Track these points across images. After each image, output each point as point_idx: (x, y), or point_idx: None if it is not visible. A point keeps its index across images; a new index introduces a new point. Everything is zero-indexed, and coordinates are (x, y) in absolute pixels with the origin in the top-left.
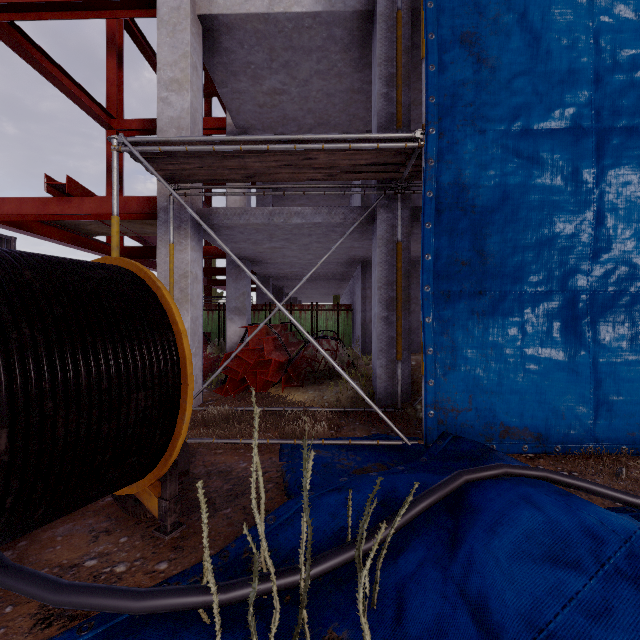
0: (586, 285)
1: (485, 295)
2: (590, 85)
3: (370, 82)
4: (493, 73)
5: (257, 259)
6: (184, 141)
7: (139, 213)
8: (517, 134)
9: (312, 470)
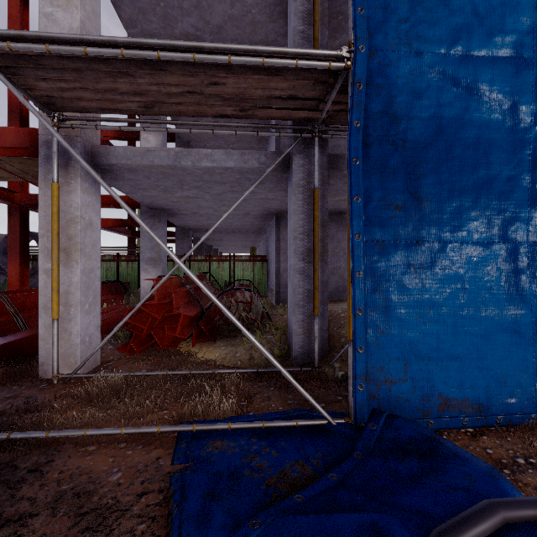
0: (527, 235)
1: (420, 245)
2: (531, 11)
3: (284, 35)
4: None
5: (172, 210)
6: (44, 38)
7: (18, 147)
8: (455, 60)
9: (208, 492)
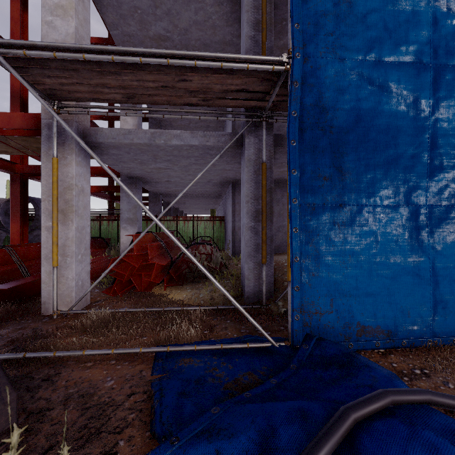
0: (426, 200)
1: (343, 208)
2: (429, 26)
3: (239, 36)
4: (350, 7)
5: (146, 178)
6: (52, 47)
7: (24, 129)
8: (370, 64)
9: (181, 392)
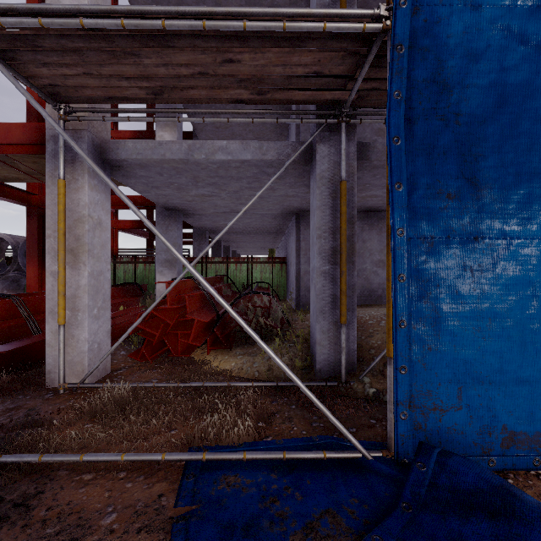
0: None
1: (478, 242)
2: None
3: None
4: None
5: (188, 209)
6: (37, 11)
7: (25, 143)
8: (523, 12)
9: None
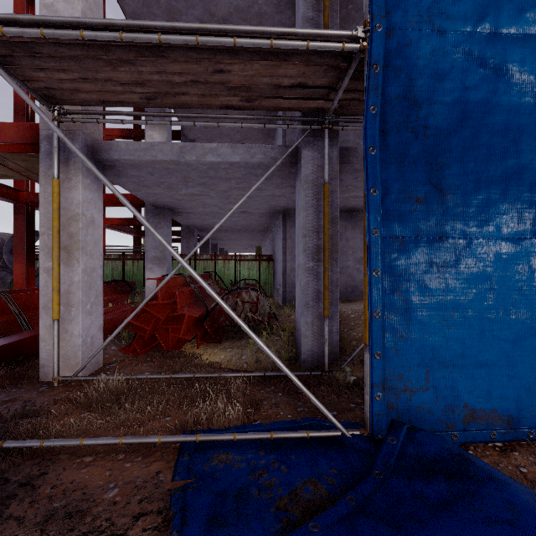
0: None
1: (443, 242)
2: None
3: (292, 26)
4: None
5: (177, 208)
6: (39, 22)
7: (18, 143)
8: (482, 38)
9: (211, 516)
